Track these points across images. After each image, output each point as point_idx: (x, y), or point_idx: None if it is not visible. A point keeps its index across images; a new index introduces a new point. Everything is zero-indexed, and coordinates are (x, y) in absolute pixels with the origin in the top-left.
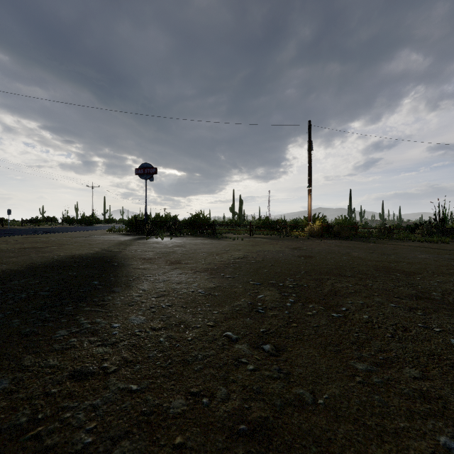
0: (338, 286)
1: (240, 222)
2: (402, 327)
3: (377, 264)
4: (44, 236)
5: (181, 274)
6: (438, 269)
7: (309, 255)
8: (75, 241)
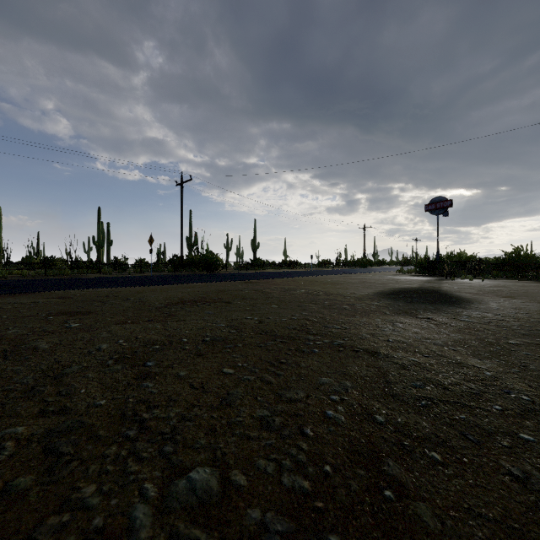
0: None
1: None
2: None
3: None
4: (352, 275)
5: (523, 302)
6: None
7: None
8: (386, 279)
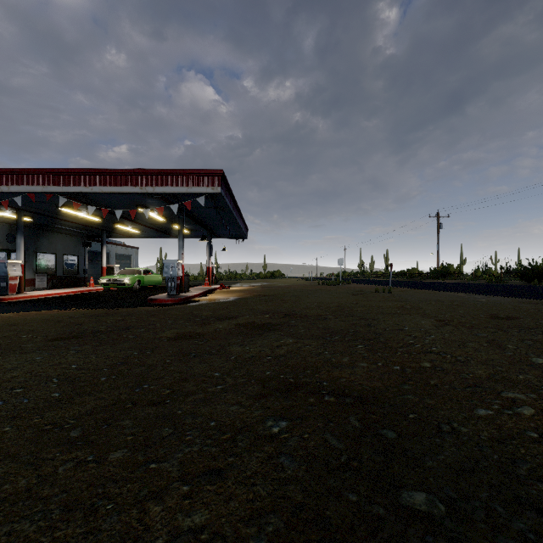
0: None
1: None
2: None
3: None
4: None
5: None
6: None
7: None
8: None
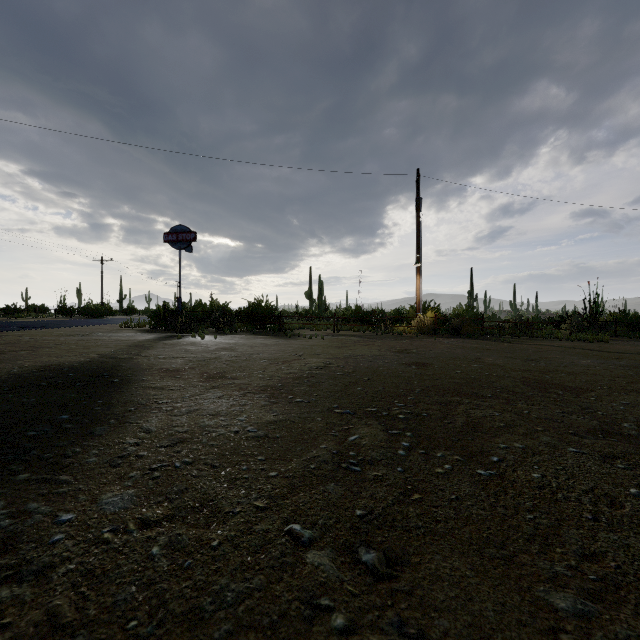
0: (478, 416)
1: (319, 313)
2: (604, 496)
3: (526, 376)
4: (16, 334)
5: (220, 397)
6: (615, 382)
7: (423, 361)
8: (62, 342)
